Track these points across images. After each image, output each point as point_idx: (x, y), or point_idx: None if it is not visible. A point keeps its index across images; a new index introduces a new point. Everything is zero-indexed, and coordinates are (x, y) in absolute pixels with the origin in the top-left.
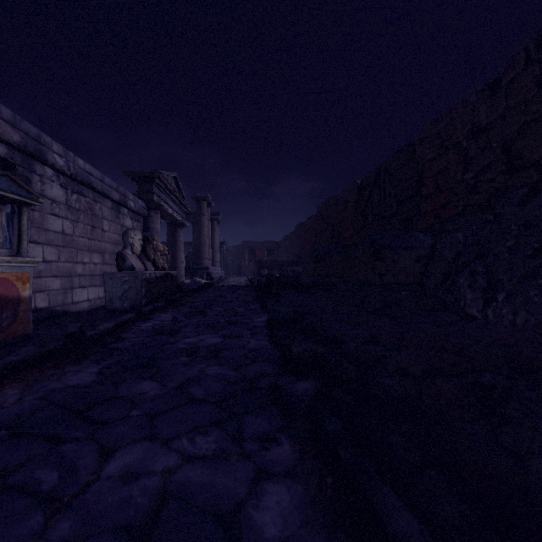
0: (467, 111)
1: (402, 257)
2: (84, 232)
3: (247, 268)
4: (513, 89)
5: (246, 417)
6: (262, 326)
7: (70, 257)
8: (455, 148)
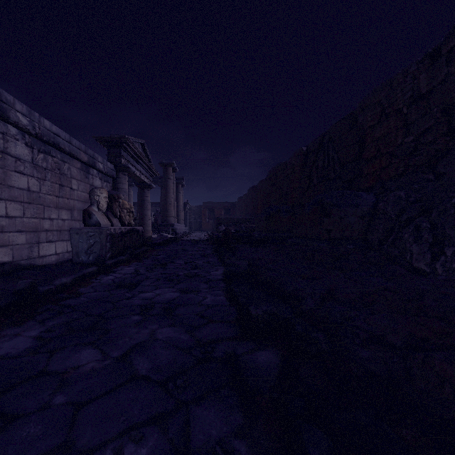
0: (408, 80)
1: (348, 214)
2: (51, 190)
3: (207, 224)
4: (454, 56)
5: (196, 407)
6: (219, 279)
7: (36, 213)
8: (395, 115)
